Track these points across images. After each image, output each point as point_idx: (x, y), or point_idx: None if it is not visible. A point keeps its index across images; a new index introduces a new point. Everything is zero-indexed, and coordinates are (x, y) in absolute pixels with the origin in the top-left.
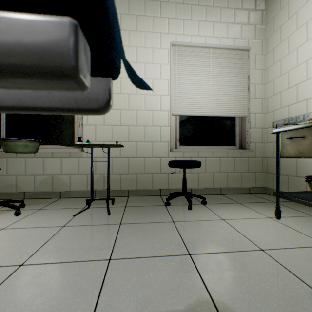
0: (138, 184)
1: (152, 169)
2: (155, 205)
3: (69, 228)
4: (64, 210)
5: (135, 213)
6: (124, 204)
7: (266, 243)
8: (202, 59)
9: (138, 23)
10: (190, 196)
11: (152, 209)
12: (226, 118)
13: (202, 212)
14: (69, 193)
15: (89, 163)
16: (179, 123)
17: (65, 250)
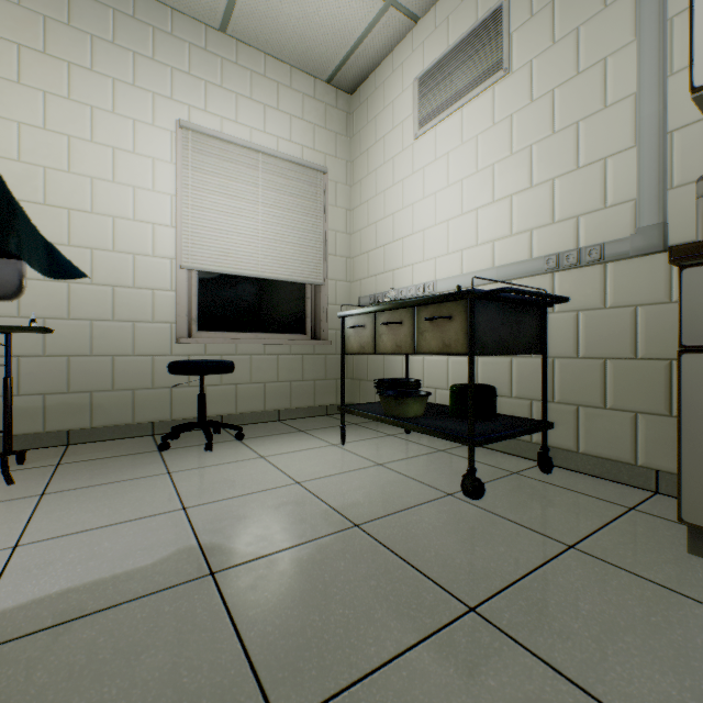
0: (97, 415)
1: (133, 381)
2: (137, 454)
3: None
4: None
5: (85, 472)
6: (55, 460)
7: (309, 475)
8: (243, 169)
9: (97, 55)
10: (218, 429)
11: (129, 460)
12: (291, 284)
13: (231, 451)
14: None
15: None
16: (199, 285)
17: None
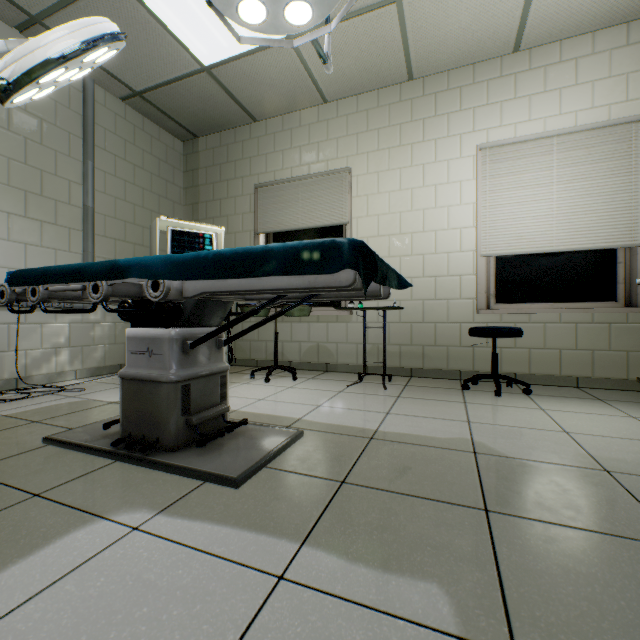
0: (425, 361)
1: (446, 340)
2: (447, 388)
3: (346, 393)
4: (335, 381)
5: (417, 391)
6: (404, 383)
7: (581, 430)
8: (535, 159)
9: (425, 130)
10: (509, 383)
11: (441, 391)
12: (595, 251)
13: (515, 400)
14: (336, 366)
15: (359, 330)
16: (495, 267)
17: (348, 404)
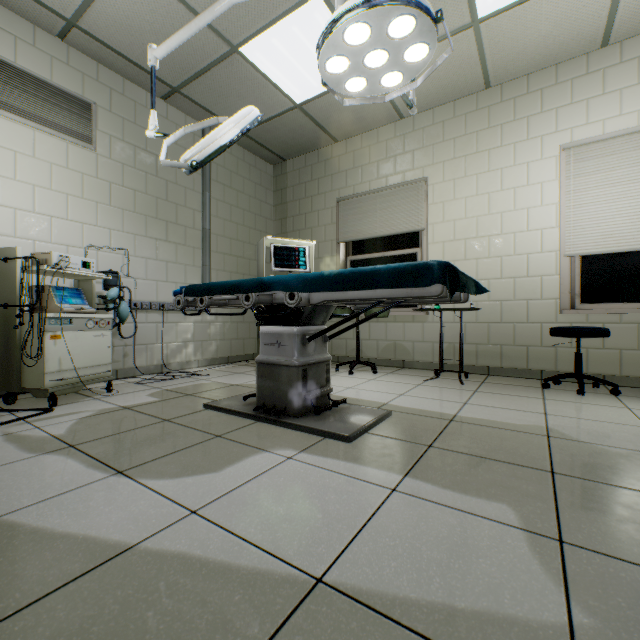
0: (503, 360)
1: (526, 340)
2: (526, 386)
3: (424, 386)
4: (412, 376)
5: (494, 387)
6: (481, 380)
7: None
8: (627, 155)
9: (503, 135)
10: (595, 384)
11: (519, 388)
12: None
13: (599, 399)
14: (412, 363)
15: (435, 329)
16: (580, 266)
17: (427, 394)
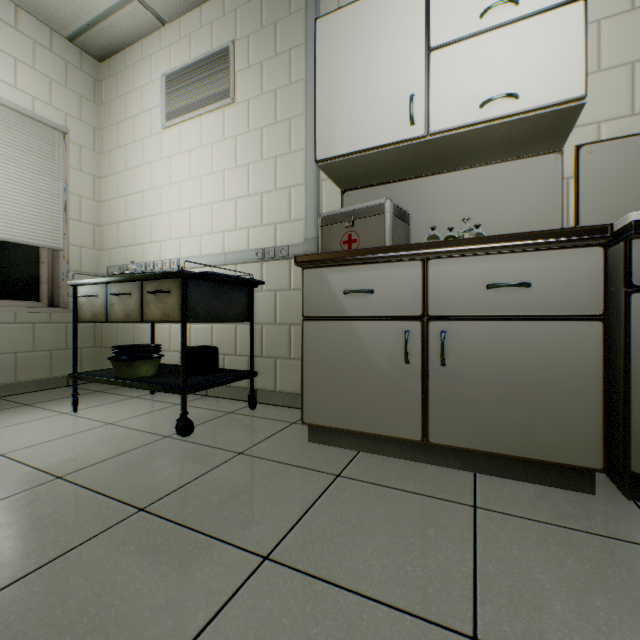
0: None
1: None
2: None
3: None
4: None
5: None
6: None
7: (20, 445)
8: None
9: None
10: None
11: None
12: (19, 245)
13: None
14: None
15: None
16: None
17: None
